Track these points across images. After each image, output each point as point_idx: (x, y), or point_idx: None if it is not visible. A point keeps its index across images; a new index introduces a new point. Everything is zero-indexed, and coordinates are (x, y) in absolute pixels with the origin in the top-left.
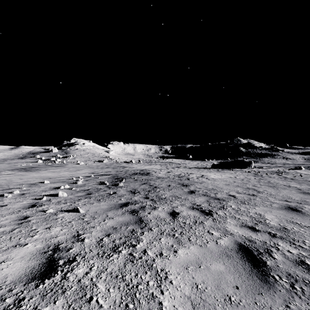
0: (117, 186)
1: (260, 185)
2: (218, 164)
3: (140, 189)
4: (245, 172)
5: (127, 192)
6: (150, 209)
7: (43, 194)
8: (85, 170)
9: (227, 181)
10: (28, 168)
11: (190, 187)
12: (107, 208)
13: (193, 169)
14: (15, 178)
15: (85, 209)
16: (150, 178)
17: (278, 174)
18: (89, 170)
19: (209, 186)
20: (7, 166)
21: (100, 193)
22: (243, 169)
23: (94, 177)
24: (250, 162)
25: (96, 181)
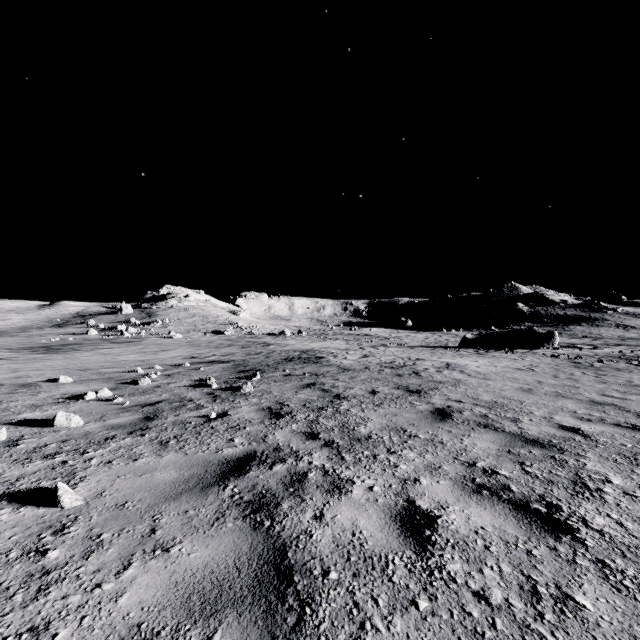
0: (238, 392)
1: (620, 392)
2: (475, 338)
3: (295, 402)
4: (545, 356)
5: (258, 411)
6: (322, 494)
7: (19, 420)
8: (178, 351)
9: (519, 380)
10: (58, 346)
11: (430, 396)
12: (173, 480)
13: (419, 349)
14: (3, 368)
15: (96, 484)
16: (324, 371)
17: (628, 361)
18: (188, 351)
19: (483, 395)
20: (18, 341)
21: (182, 416)
22: (536, 351)
23: (191, 366)
24: (550, 335)
25: (188, 379)
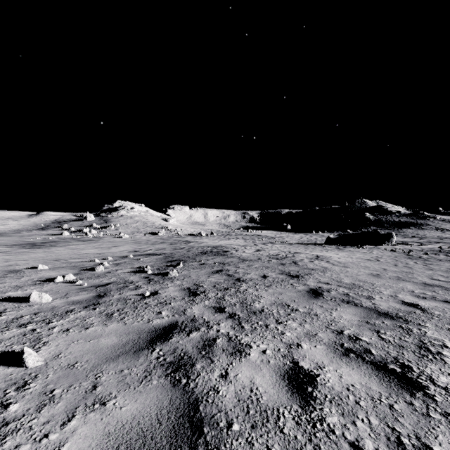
0: (166, 276)
1: (444, 277)
2: (336, 238)
3: (208, 283)
4: (386, 250)
5: (180, 291)
6: (227, 357)
7: (4, 297)
8: (125, 247)
9: (369, 267)
10: (41, 243)
11: (305, 280)
12: (113, 345)
13: (296, 245)
14: None
15: (55, 348)
16: (229, 261)
17: (446, 254)
18: (132, 247)
19: (344, 279)
20: (13, 240)
21: (124, 294)
22: (380, 246)
23: (134, 257)
24: (389, 236)
25: (131, 267)
